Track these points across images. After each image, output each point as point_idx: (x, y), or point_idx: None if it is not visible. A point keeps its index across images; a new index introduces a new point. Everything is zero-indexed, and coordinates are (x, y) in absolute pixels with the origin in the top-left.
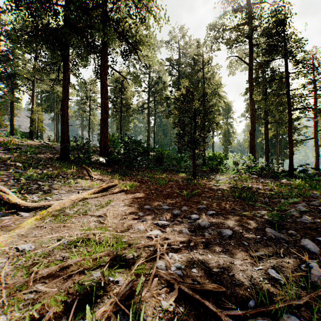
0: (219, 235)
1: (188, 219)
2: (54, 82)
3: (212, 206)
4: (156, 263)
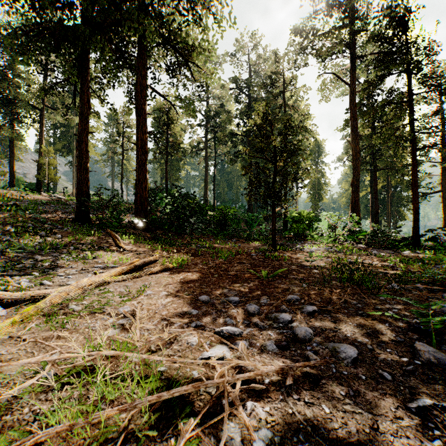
0: (335, 357)
1: (273, 321)
2: (73, 111)
3: (310, 297)
4: (222, 438)
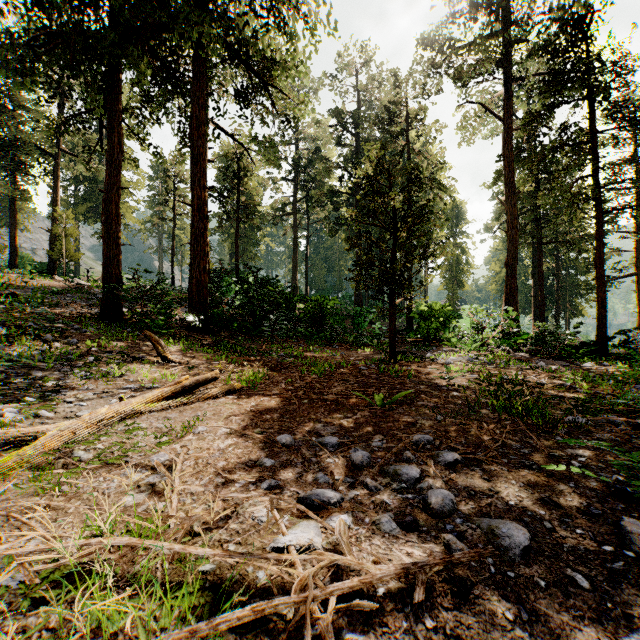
0: (492, 545)
1: (392, 479)
2: (103, 159)
3: (448, 438)
4: None
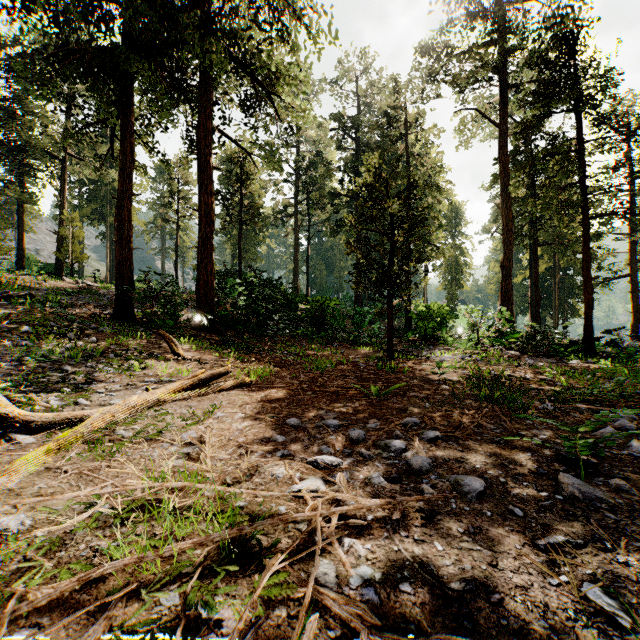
0: (456, 492)
1: (382, 450)
2: (107, 162)
3: (433, 421)
4: (313, 571)
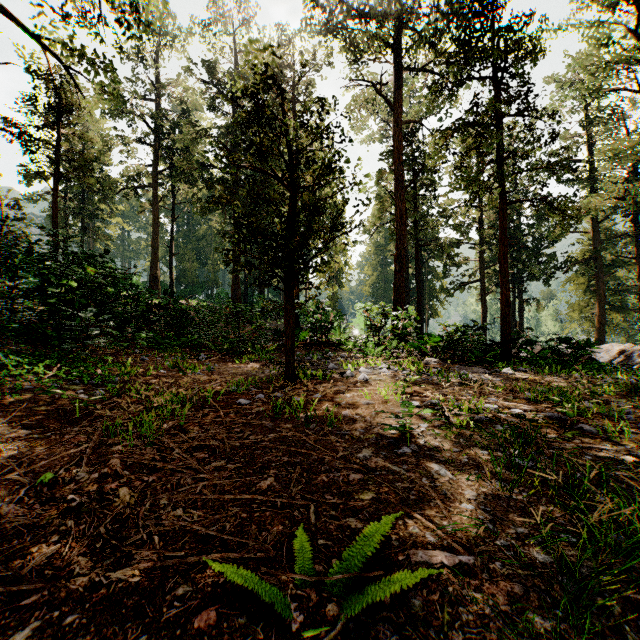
0: None
1: None
2: None
3: None
4: None
